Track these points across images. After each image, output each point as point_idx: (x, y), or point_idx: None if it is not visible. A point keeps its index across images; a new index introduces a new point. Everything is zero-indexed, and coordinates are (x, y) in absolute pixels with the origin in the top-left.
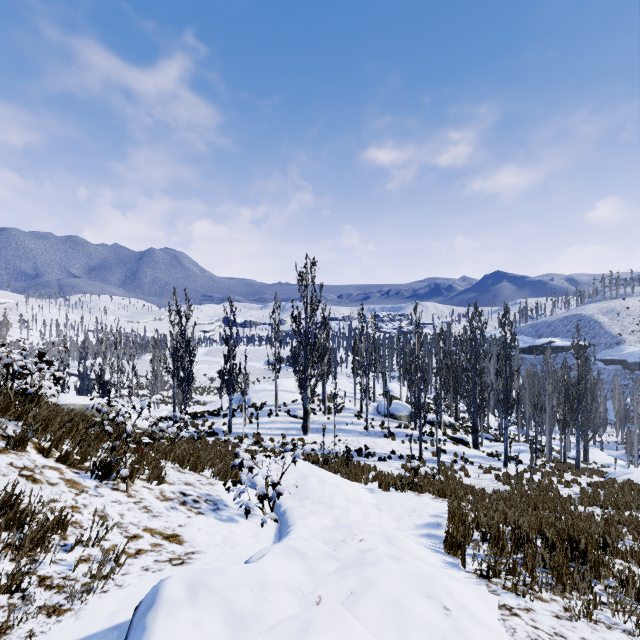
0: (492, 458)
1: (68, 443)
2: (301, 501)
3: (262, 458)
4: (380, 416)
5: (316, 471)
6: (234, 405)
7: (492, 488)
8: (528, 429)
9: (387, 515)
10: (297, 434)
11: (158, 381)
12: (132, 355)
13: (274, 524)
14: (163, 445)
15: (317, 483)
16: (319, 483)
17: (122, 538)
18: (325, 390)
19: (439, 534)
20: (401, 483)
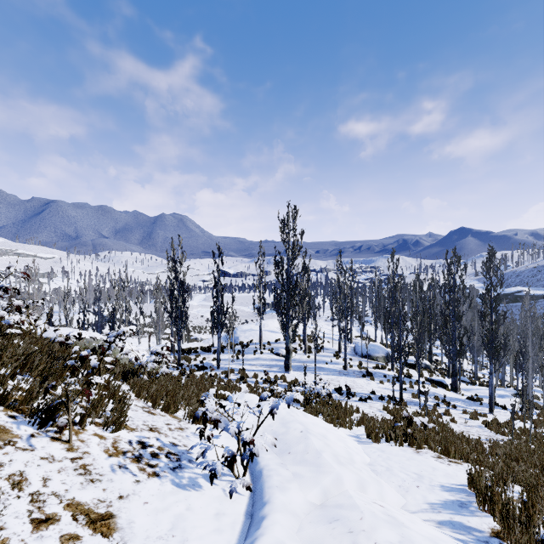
0: (473, 402)
1: (23, 378)
2: (281, 456)
3: (244, 395)
4: (357, 356)
5: (298, 416)
6: (224, 342)
7: (484, 437)
8: (503, 373)
9: (387, 483)
10: (279, 371)
11: (160, 320)
12: (139, 297)
13: (246, 491)
14: (143, 380)
15: (300, 433)
16: (302, 434)
17: (25, 524)
18: (305, 331)
19: (467, 523)
20: (395, 435)
